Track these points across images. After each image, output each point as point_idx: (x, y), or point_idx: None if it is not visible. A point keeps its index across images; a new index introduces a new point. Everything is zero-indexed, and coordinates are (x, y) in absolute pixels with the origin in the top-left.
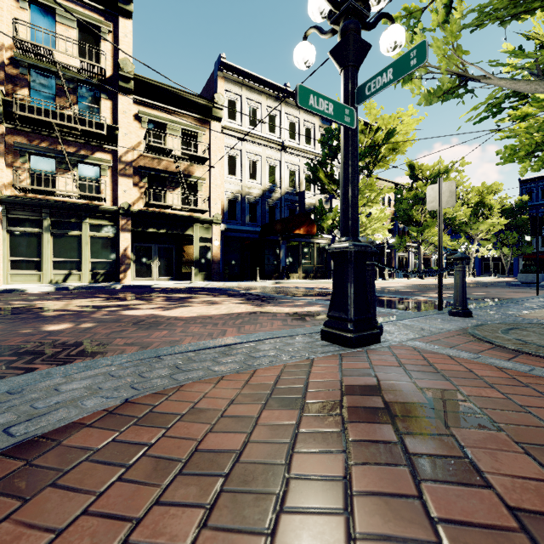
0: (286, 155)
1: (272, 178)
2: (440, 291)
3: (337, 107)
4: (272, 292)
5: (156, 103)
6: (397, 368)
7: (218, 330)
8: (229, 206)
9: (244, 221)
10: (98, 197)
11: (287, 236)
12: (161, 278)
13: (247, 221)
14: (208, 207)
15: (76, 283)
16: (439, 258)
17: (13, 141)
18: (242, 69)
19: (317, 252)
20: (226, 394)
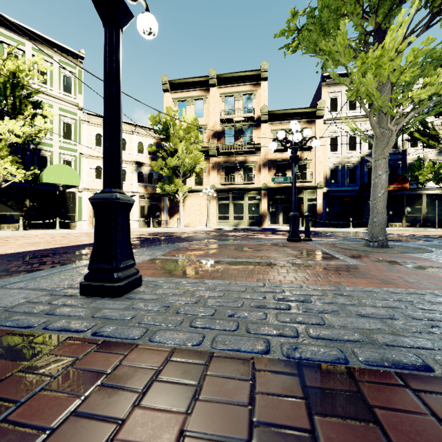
0: None
1: (371, 145)
2: None
3: (285, 178)
4: (338, 234)
5: (280, 122)
6: (289, 244)
7: None
8: (331, 174)
9: (343, 183)
10: (251, 183)
11: None
12: (284, 225)
13: (347, 183)
14: (312, 179)
15: (242, 226)
16: None
17: (219, 163)
18: (341, 73)
19: (426, 203)
20: None
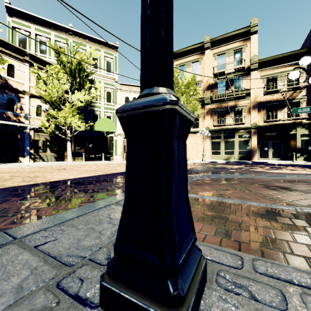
0: None
1: None
2: None
3: None
4: None
5: (270, 67)
6: None
7: None
8: None
9: None
10: (241, 123)
11: None
12: (274, 159)
13: None
14: (307, 115)
15: (232, 160)
16: None
17: (212, 109)
18: None
19: None
20: (268, 180)
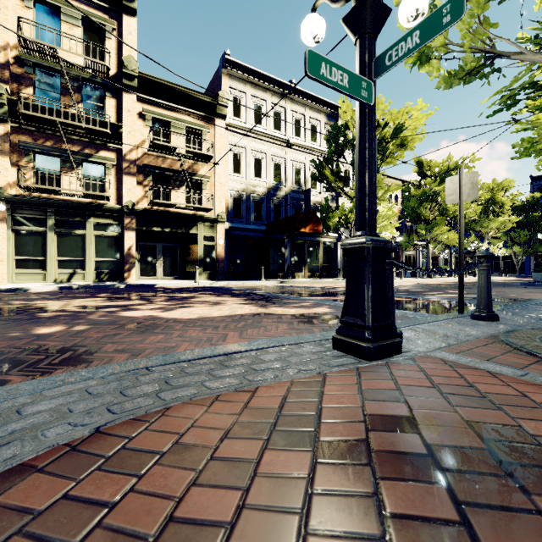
0: (291, 153)
1: (277, 175)
2: (461, 292)
3: (353, 79)
4: (277, 292)
5: (161, 101)
6: (429, 388)
7: (219, 334)
8: (234, 204)
9: (249, 219)
10: (102, 196)
11: (293, 235)
12: (166, 277)
13: (252, 219)
14: (213, 206)
15: (80, 282)
16: (460, 256)
17: (18, 140)
18: (247, 66)
19: (323, 251)
20: (220, 421)
